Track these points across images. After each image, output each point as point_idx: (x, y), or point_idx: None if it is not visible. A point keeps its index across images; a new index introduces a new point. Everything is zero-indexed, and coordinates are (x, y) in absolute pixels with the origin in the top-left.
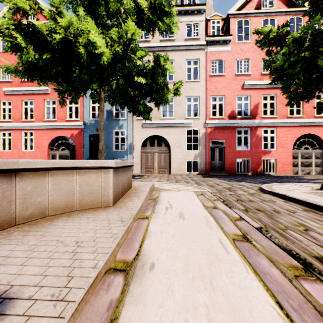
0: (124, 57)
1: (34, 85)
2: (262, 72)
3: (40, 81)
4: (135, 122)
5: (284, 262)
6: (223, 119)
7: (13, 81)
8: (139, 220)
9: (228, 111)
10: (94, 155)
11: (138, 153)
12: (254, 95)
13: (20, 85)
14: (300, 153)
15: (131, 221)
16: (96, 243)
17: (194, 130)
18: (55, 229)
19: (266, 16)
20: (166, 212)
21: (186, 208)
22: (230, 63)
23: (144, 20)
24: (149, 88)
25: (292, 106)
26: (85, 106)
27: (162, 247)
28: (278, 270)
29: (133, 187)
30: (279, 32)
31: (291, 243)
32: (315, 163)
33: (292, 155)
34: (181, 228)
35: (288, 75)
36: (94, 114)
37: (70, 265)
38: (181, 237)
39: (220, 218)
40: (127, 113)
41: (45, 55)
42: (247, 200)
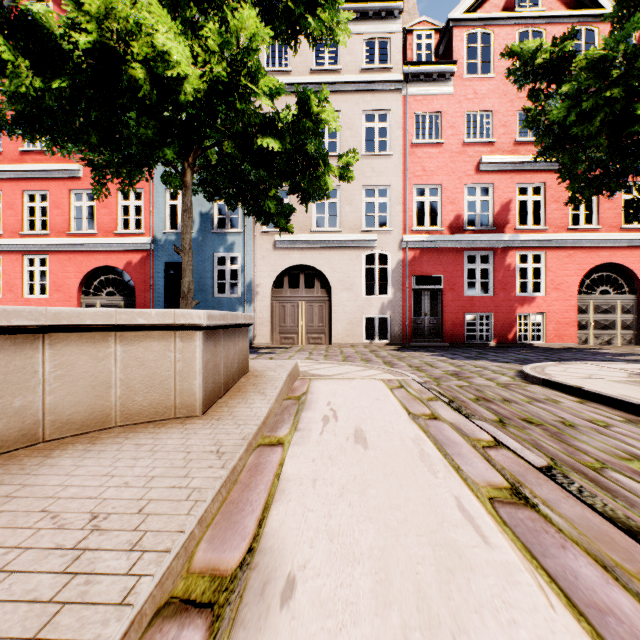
0: (232, 89)
1: (48, 159)
2: (516, 139)
3: (51, 144)
4: (258, 238)
5: (637, 568)
6: (439, 232)
7: (4, 151)
8: (261, 450)
9: (450, 217)
10: (175, 305)
11: (265, 302)
12: (500, 184)
13: (19, 160)
14: (592, 302)
15: (243, 452)
16: (145, 517)
17: (379, 257)
18: (48, 477)
19: (524, 25)
20: (325, 428)
21: (370, 418)
22: (454, 120)
23: (277, 14)
24: (288, 162)
25: (575, 209)
26: (155, 205)
27: (316, 524)
28: (631, 598)
29: (253, 373)
30: (557, 52)
31: (627, 504)
32: (621, 321)
33: (577, 305)
34: (361, 471)
35: (574, 142)
36: (175, 222)
37: (55, 595)
38: (364, 496)
39: (450, 443)
40: (243, 219)
41: (57, 81)
42: (499, 398)
